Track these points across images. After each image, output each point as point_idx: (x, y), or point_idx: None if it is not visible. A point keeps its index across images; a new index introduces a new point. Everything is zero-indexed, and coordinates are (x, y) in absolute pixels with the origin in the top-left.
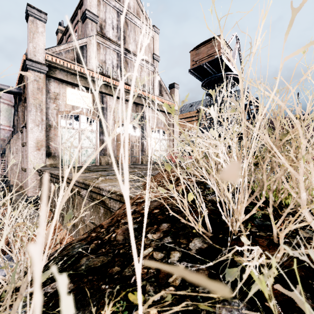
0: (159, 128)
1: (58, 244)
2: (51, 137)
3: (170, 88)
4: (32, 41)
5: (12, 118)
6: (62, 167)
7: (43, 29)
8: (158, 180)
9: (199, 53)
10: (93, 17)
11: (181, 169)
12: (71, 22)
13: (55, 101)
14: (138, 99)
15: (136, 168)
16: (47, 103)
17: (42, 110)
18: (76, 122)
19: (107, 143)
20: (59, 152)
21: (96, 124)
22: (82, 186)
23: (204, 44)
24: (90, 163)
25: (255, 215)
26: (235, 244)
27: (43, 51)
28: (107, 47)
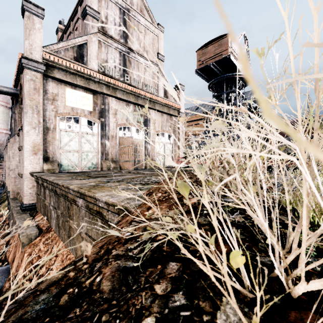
0: (164, 131)
1: (54, 257)
2: (49, 140)
3: (176, 89)
4: (28, 38)
5: (9, 121)
6: (60, 172)
7: (40, 25)
8: (163, 191)
9: (206, 53)
10: (94, 13)
11: (190, 176)
12: (71, 19)
13: (53, 103)
14: (142, 101)
15: (139, 174)
16: (44, 105)
17: (39, 111)
18: (76, 125)
19: (108, 147)
20: (58, 157)
21: (98, 127)
22: (77, 195)
23: (211, 43)
24: (91, 168)
25: (306, 250)
26: (299, 320)
27: (41, 49)
28: (109, 46)
